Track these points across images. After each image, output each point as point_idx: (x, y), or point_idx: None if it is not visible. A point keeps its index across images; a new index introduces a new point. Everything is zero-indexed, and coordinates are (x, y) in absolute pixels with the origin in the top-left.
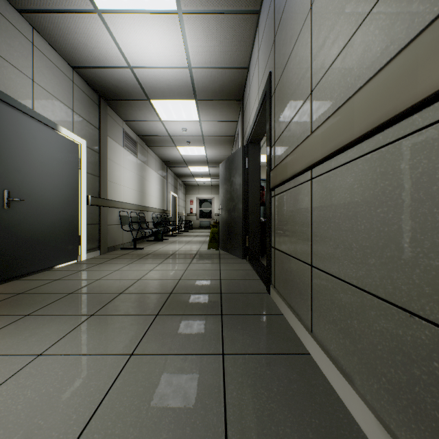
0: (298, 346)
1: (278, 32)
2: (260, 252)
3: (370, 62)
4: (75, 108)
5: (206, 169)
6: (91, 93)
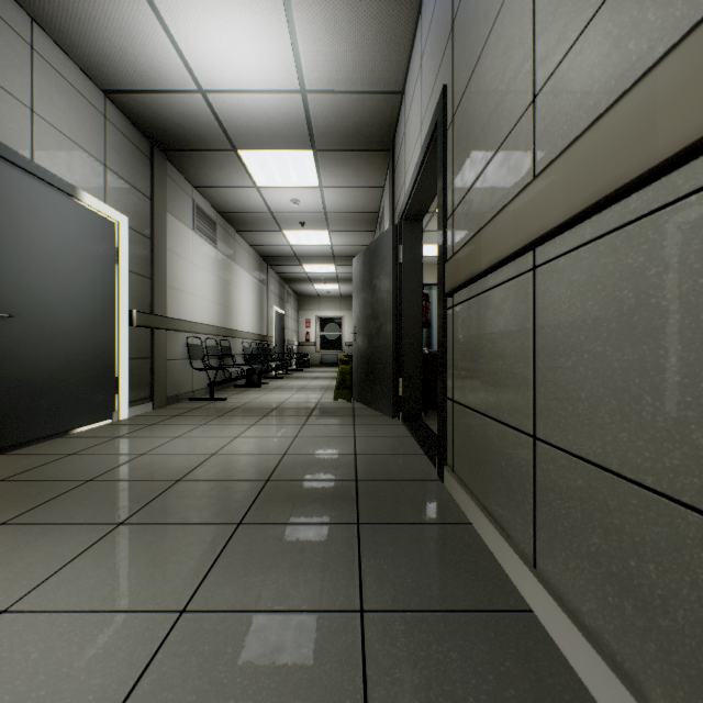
0: (506, 593)
1: (460, 10)
2: (423, 406)
3: None
4: (108, 162)
5: (332, 268)
6: (137, 138)
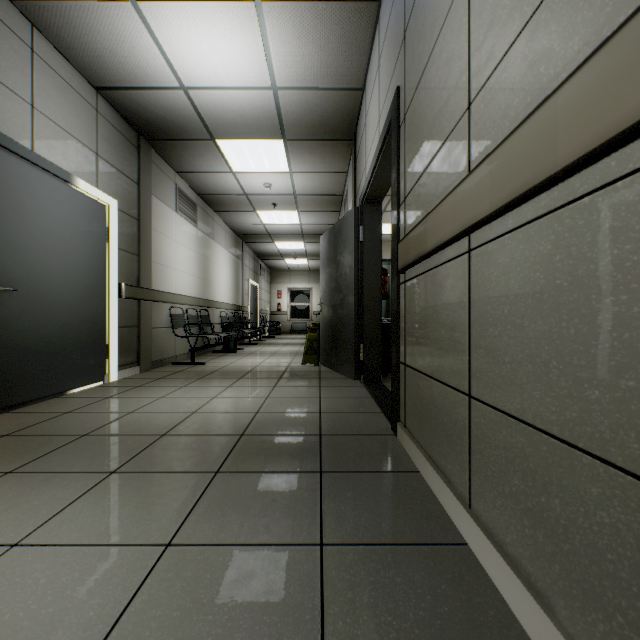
0: (446, 530)
1: (410, 22)
2: (382, 369)
3: (590, 28)
4: (100, 151)
5: (301, 245)
6: (126, 129)
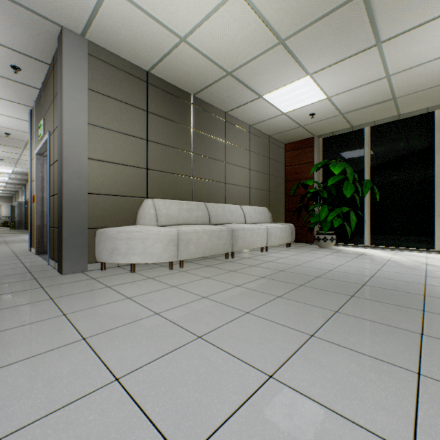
0: None
1: None
2: None
3: None
4: None
5: (1, 191)
6: None
